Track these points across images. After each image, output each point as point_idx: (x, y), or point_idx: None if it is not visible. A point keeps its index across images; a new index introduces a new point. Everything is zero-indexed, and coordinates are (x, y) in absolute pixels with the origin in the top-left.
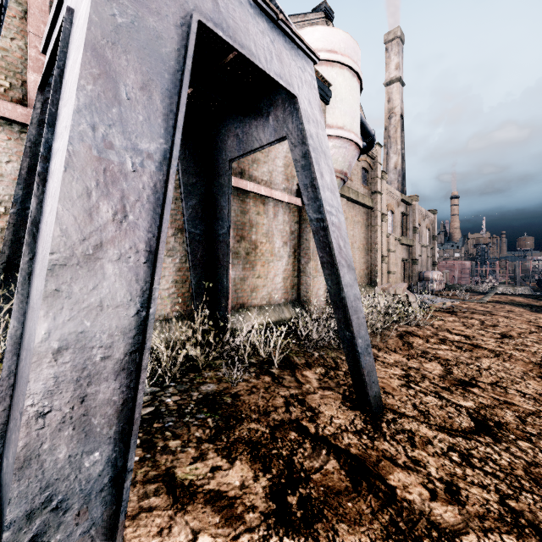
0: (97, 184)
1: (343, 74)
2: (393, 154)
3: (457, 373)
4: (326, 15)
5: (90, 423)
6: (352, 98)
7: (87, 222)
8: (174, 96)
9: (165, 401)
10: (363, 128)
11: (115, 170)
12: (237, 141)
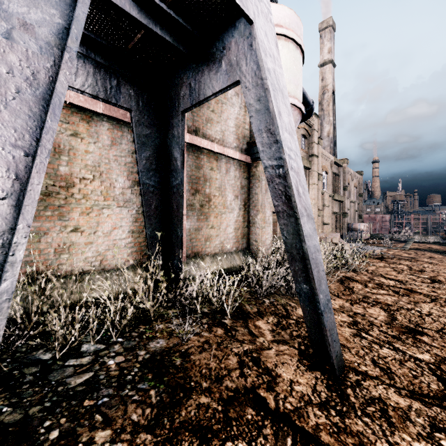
0: None
1: (288, 46)
2: (326, 124)
3: (401, 319)
4: (271, 1)
5: None
6: (296, 68)
7: None
8: None
9: (107, 364)
10: (304, 98)
11: None
12: (190, 91)
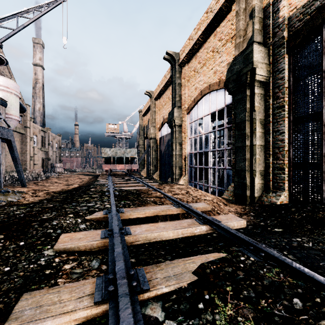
0: None
1: (12, 96)
2: (38, 103)
3: (47, 186)
4: None
5: None
6: (16, 104)
7: None
8: None
9: None
10: (20, 106)
11: None
12: None
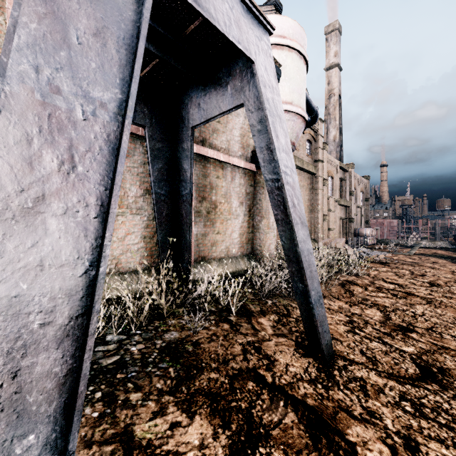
0: (40, 130)
1: (291, 56)
2: (332, 128)
3: (395, 319)
4: (276, 8)
5: (23, 401)
6: (299, 77)
7: (26, 171)
8: (131, 47)
9: (130, 350)
10: (308, 105)
11: (62, 117)
12: (198, 110)
